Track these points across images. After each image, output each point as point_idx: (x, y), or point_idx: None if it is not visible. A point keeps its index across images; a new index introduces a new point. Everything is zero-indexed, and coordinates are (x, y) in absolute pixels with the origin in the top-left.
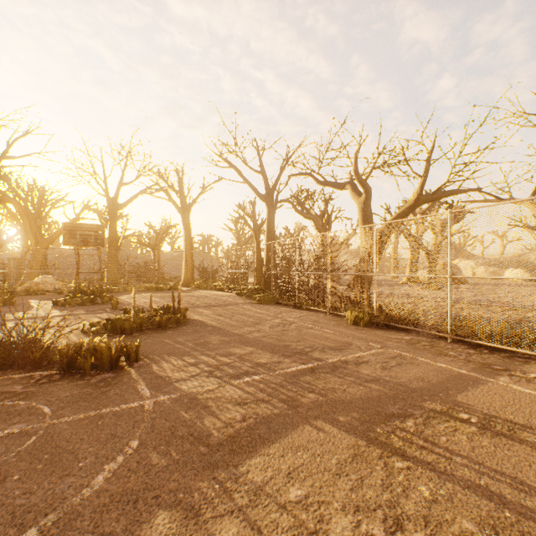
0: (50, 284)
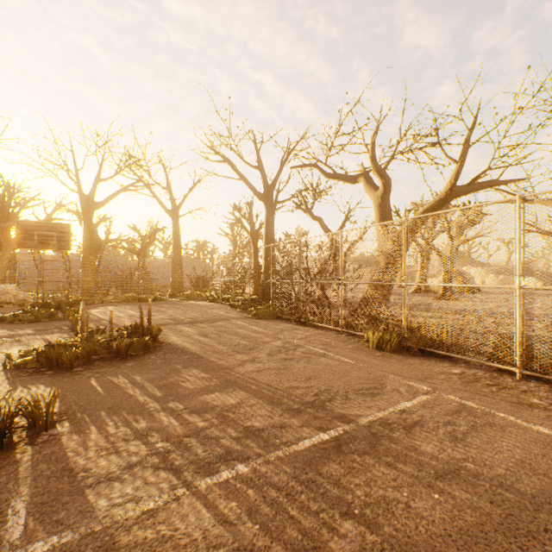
0: (12, 294)
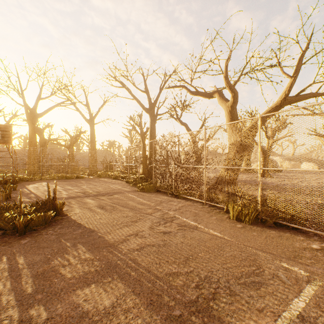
0: None
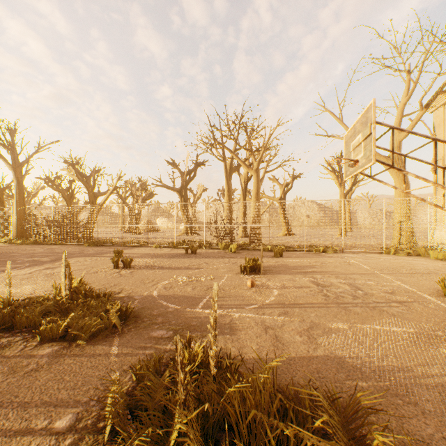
0: None
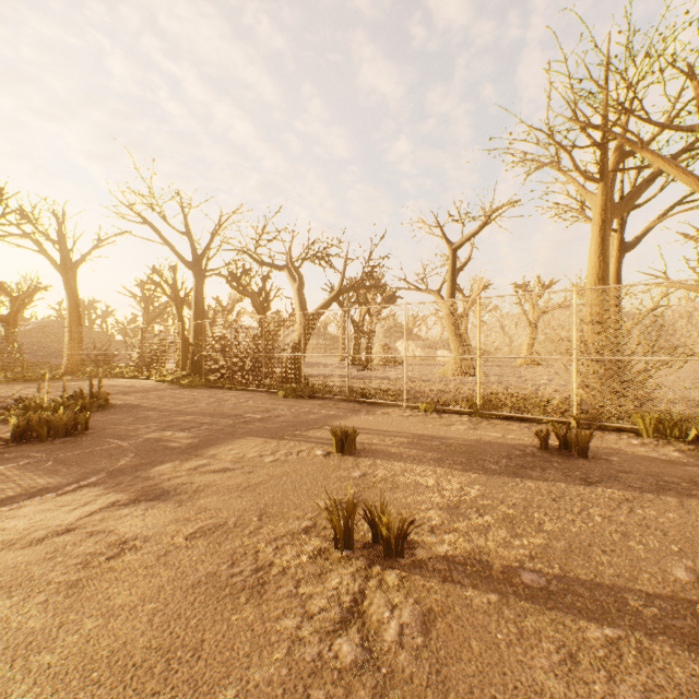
0: None
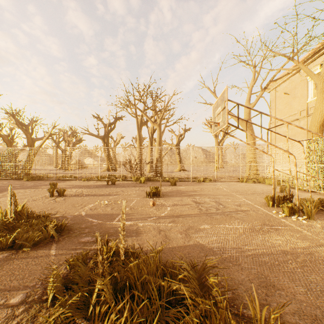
0: None
